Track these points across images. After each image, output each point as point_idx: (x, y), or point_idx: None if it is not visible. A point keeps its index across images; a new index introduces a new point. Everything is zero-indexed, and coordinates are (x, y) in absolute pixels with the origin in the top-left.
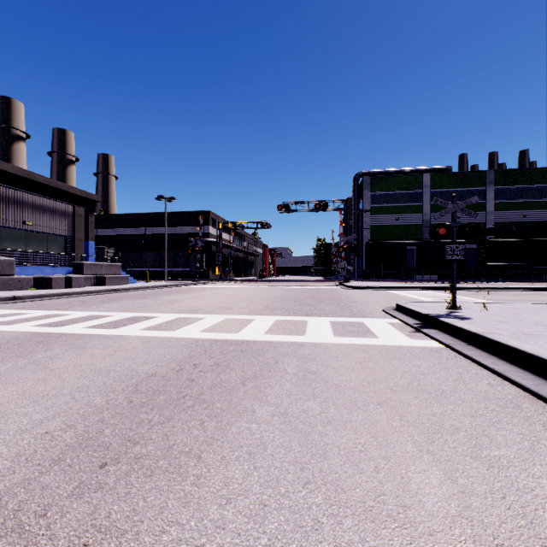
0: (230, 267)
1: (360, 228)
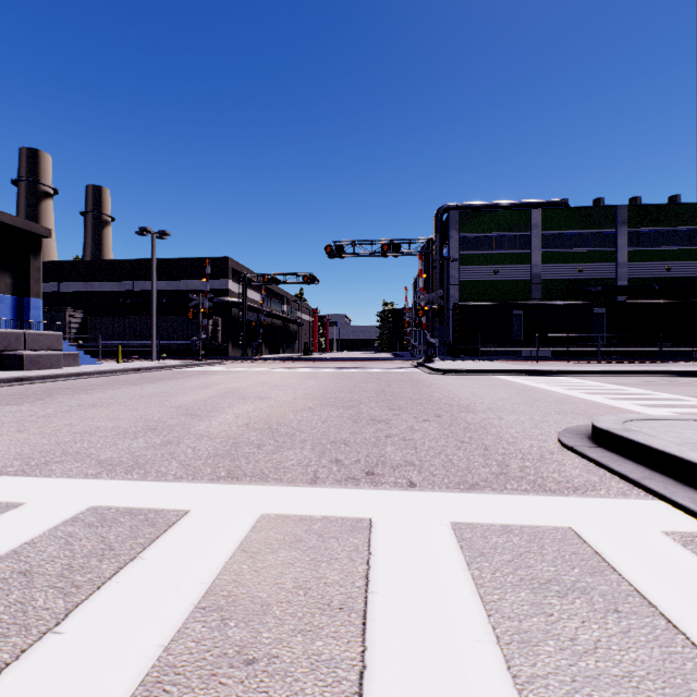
0: (259, 340)
1: (445, 284)
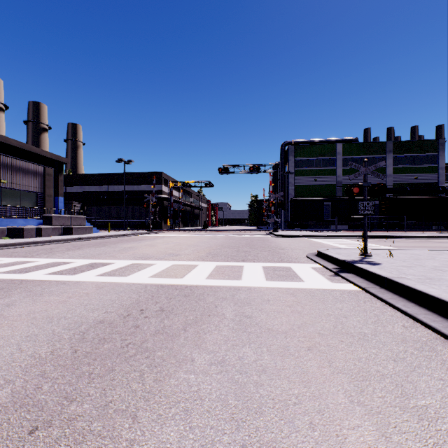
0: (179, 219)
1: (286, 187)
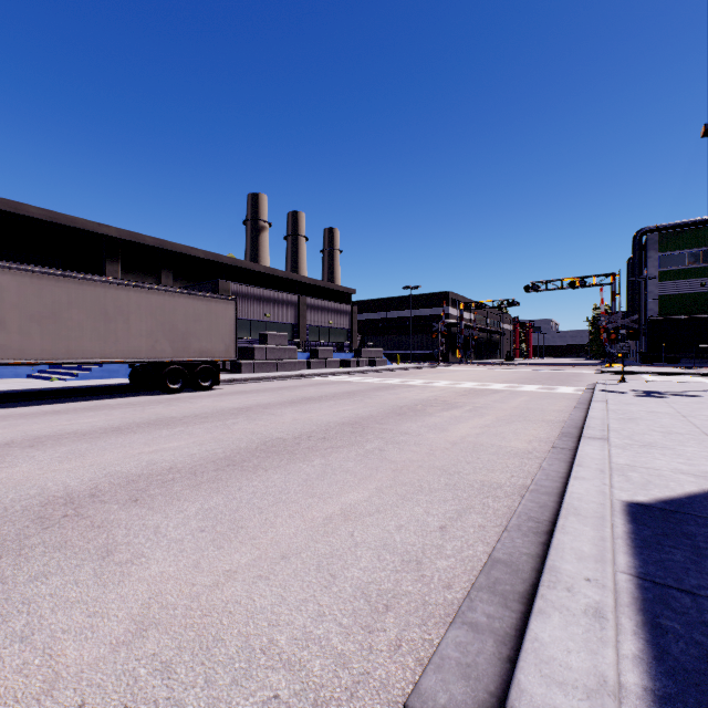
0: (471, 350)
1: (641, 300)
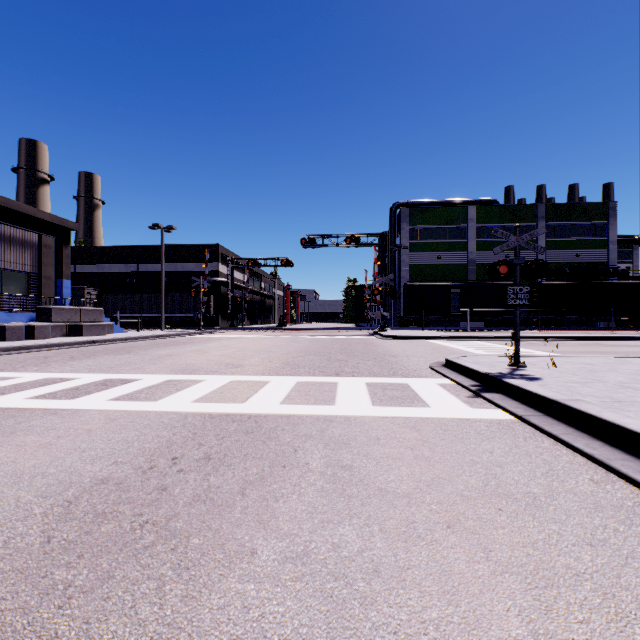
0: (243, 313)
1: (397, 267)
